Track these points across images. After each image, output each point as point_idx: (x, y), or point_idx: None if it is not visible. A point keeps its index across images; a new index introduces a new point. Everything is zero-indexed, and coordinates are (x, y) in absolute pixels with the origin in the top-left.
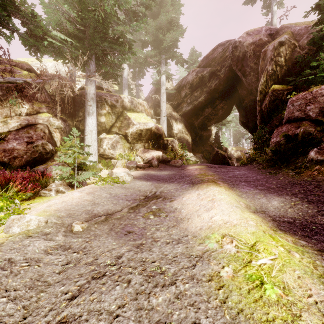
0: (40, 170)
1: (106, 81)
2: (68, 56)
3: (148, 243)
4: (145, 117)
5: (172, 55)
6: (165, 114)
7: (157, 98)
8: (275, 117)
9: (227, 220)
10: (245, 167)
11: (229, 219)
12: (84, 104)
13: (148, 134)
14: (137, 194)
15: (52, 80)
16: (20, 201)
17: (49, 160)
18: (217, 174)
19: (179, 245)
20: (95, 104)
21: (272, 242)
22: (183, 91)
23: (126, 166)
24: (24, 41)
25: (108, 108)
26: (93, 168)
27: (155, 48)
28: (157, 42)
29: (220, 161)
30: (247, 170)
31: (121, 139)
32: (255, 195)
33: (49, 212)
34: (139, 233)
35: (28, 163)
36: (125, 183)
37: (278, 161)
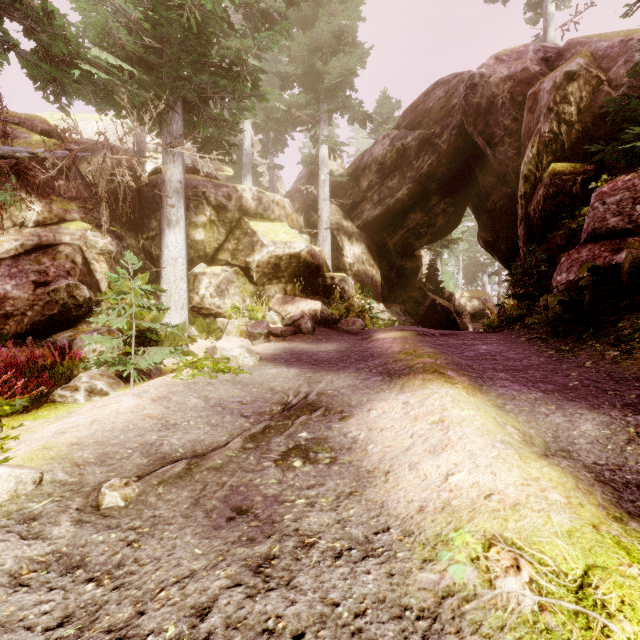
0: (60, 342)
1: (204, 155)
2: (124, 103)
3: (285, 555)
4: (287, 230)
5: (343, 105)
6: (328, 225)
7: (311, 193)
8: (557, 229)
9: (489, 487)
10: (499, 336)
11: (495, 484)
12: (161, 203)
13: (292, 266)
14: (268, 398)
15: (95, 154)
16: (6, 414)
17: (84, 321)
18: (441, 352)
19: (370, 564)
20: (183, 203)
21: (630, 567)
22: (364, 178)
23: (246, 333)
24: (32, 70)
25: (210, 212)
26: (175, 338)
27: (307, 91)
28: (311, 77)
29: (440, 319)
30: (503, 342)
31: (238, 277)
32: (536, 406)
33: (55, 451)
34: (266, 516)
35: (36, 327)
36: (242, 371)
37: (576, 324)
